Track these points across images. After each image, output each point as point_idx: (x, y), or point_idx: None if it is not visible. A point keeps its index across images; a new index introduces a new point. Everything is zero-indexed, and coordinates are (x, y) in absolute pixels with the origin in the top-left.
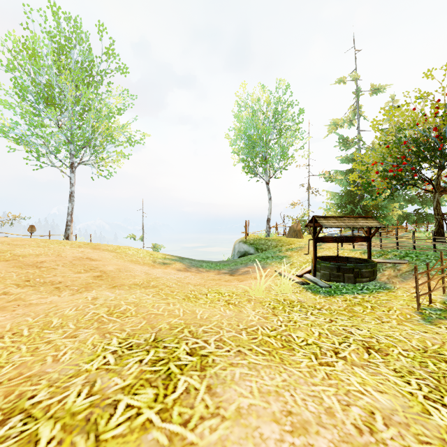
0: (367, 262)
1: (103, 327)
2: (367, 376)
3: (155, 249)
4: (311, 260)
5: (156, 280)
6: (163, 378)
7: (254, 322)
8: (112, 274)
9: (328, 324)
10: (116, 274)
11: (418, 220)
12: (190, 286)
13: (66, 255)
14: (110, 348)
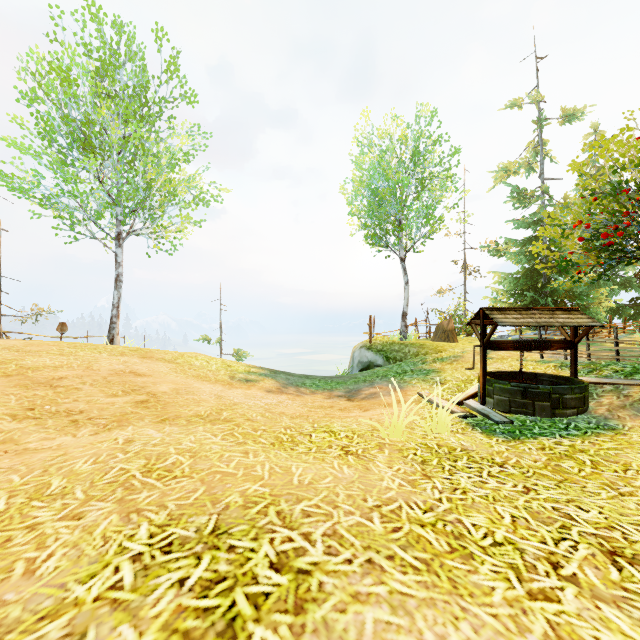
0: (571, 382)
1: (129, 498)
2: (635, 631)
3: (238, 357)
4: (474, 378)
5: (231, 408)
6: (219, 632)
7: (393, 492)
8: (165, 397)
9: (524, 497)
10: (172, 399)
11: (636, 315)
12: (284, 418)
13: (100, 368)
14: (132, 546)
